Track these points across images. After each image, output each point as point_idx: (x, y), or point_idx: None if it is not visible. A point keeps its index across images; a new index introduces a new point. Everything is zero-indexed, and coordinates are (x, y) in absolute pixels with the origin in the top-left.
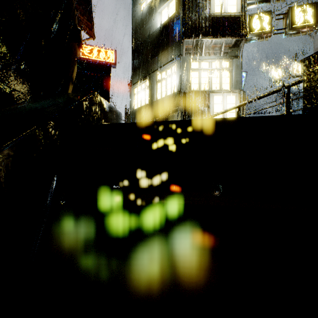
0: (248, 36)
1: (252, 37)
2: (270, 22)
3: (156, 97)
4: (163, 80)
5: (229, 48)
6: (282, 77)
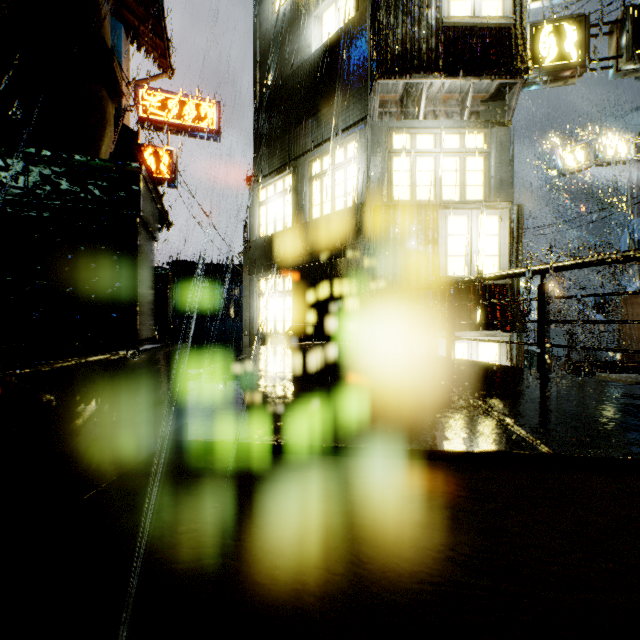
0: (531, 73)
1: (537, 77)
2: (581, 42)
3: (310, 214)
4: (325, 175)
5: (483, 103)
6: (584, 164)
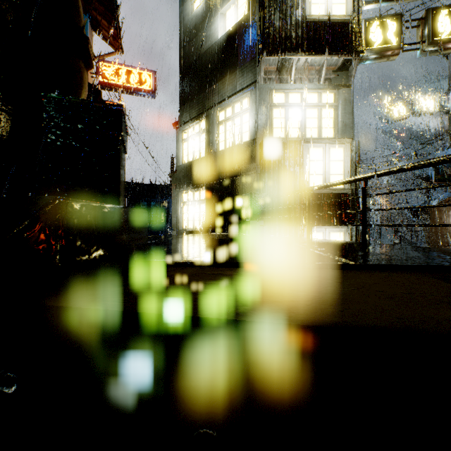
0: (365, 53)
1: (369, 55)
2: (398, 32)
3: (217, 147)
4: (228, 121)
5: (333, 73)
6: (404, 115)
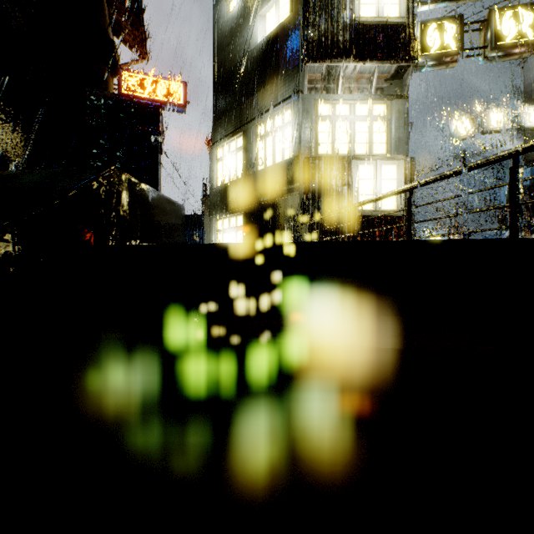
0: (420, 59)
1: (425, 62)
2: (457, 36)
3: (256, 166)
4: (268, 136)
5: (386, 81)
6: (472, 132)
